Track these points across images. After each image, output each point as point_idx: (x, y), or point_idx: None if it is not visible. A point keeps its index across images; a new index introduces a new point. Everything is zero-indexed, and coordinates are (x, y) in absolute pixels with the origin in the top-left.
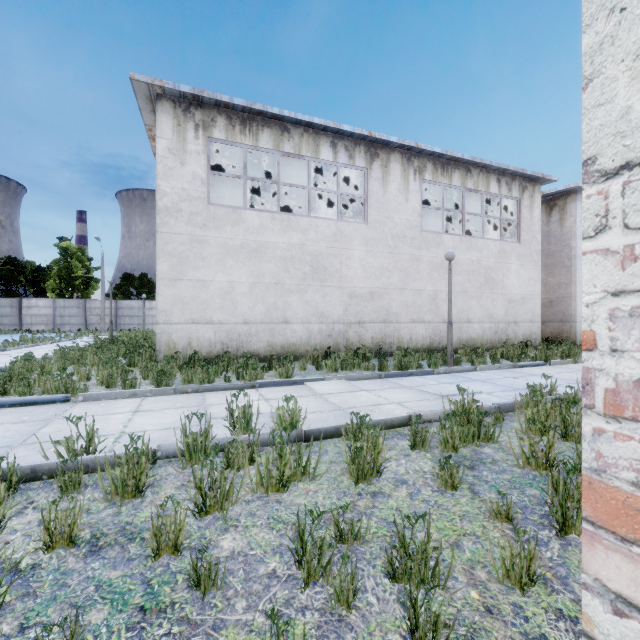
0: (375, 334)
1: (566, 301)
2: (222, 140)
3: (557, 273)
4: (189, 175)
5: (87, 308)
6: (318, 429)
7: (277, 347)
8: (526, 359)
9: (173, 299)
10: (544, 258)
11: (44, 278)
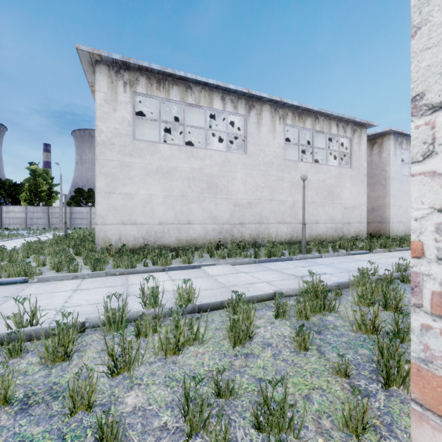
0: (252, 231)
1: (383, 208)
2: (143, 94)
3: (377, 189)
4: (119, 118)
5: (50, 213)
6: (208, 303)
7: (183, 241)
8: (356, 249)
9: (108, 207)
10: (368, 179)
11: (19, 191)
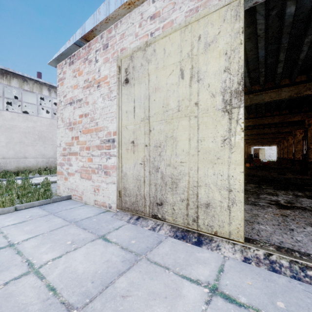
0: None
1: None
2: None
3: None
4: None
5: None
6: (35, 183)
7: (21, 168)
8: None
9: None
10: None
11: None
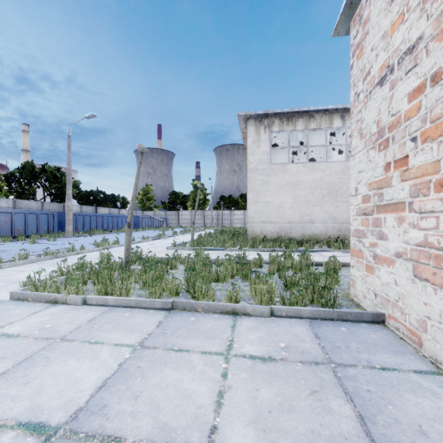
0: None
1: None
2: (277, 131)
3: None
4: (261, 152)
5: (205, 215)
6: (317, 262)
7: (306, 236)
8: None
9: (254, 211)
10: None
11: (187, 200)
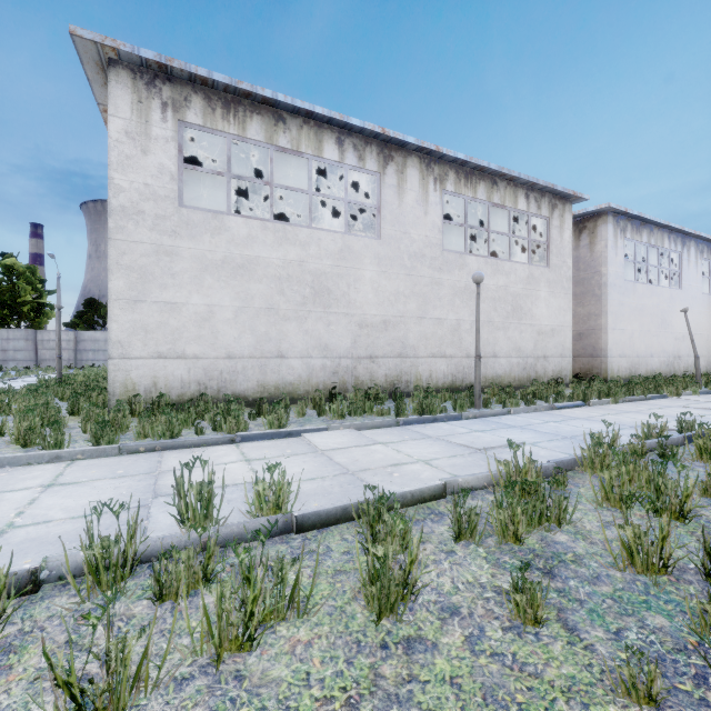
0: (389, 371)
1: (596, 334)
2: (198, 126)
3: (587, 303)
4: (154, 167)
5: (38, 340)
6: (316, 512)
7: (270, 387)
8: (564, 399)
9: (132, 326)
10: (573, 286)
11: None
